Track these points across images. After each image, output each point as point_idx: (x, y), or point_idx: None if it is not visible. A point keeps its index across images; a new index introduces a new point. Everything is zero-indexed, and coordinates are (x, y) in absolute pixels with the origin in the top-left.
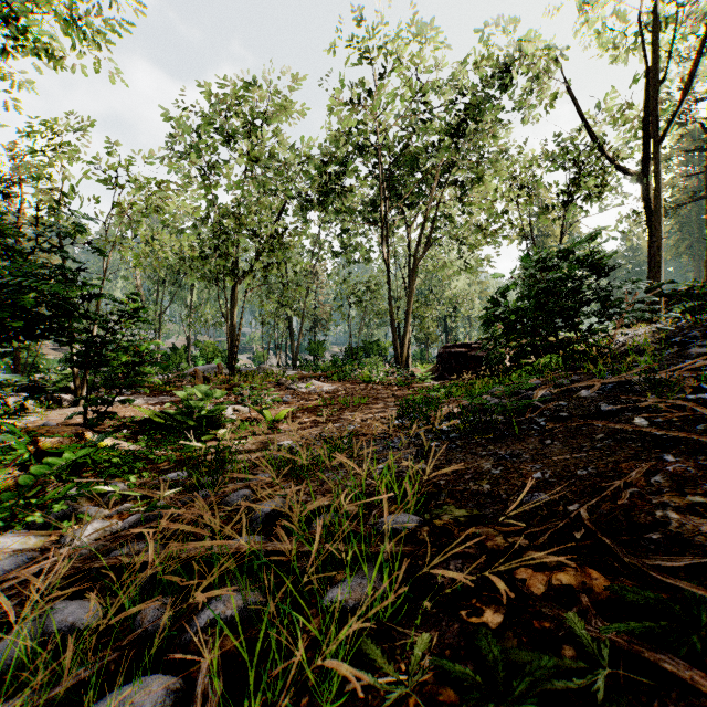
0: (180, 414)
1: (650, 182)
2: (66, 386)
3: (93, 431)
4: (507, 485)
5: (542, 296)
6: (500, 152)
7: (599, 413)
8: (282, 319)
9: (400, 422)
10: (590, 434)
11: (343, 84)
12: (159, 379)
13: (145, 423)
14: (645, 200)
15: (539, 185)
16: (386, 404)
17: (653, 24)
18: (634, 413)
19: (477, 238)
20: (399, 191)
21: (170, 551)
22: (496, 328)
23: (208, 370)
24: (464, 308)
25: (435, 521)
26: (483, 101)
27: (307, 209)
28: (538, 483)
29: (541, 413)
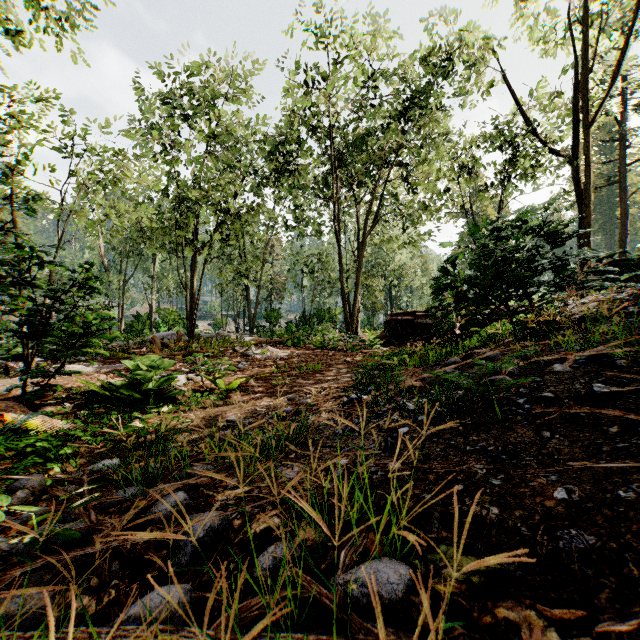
0: (127, 386)
1: (579, 164)
2: (21, 353)
3: (31, 405)
4: (521, 509)
5: (501, 265)
6: (443, 134)
7: (592, 395)
8: (240, 288)
9: (359, 398)
10: (597, 425)
11: (297, 67)
12: (119, 345)
13: (91, 395)
14: (575, 180)
15: (479, 164)
16: (339, 371)
17: (584, 17)
18: (637, 396)
19: (420, 214)
20: (349, 171)
21: (34, 637)
22: (444, 297)
23: (167, 337)
24: (407, 279)
25: (439, 587)
26: (426, 87)
27: (263, 185)
28: (567, 509)
29: (518, 391)
